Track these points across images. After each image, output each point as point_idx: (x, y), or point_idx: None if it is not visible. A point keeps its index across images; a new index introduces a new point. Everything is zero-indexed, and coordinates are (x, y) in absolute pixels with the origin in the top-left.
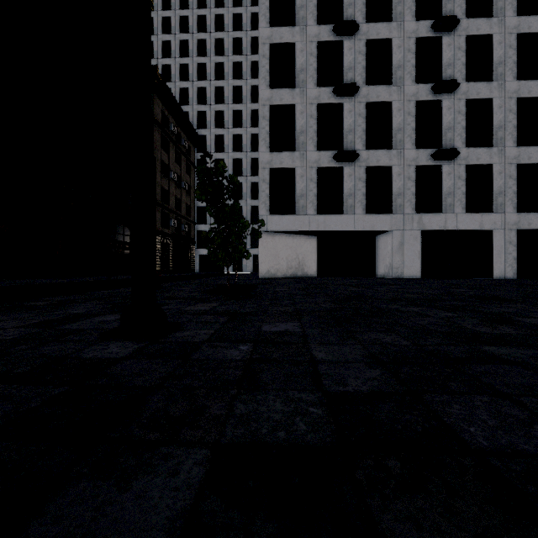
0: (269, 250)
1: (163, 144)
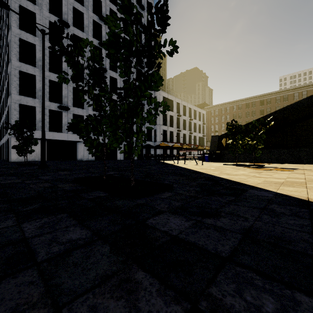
0: None
1: None
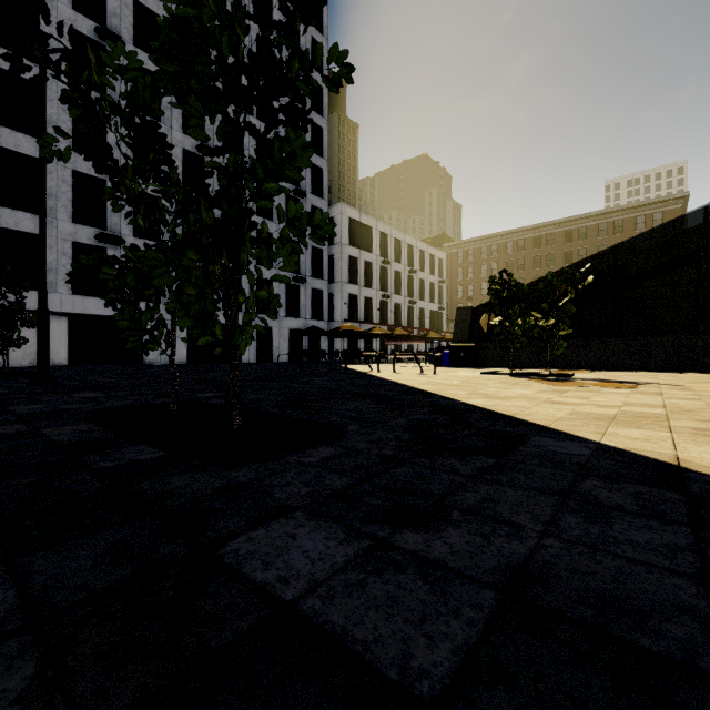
0: None
1: None
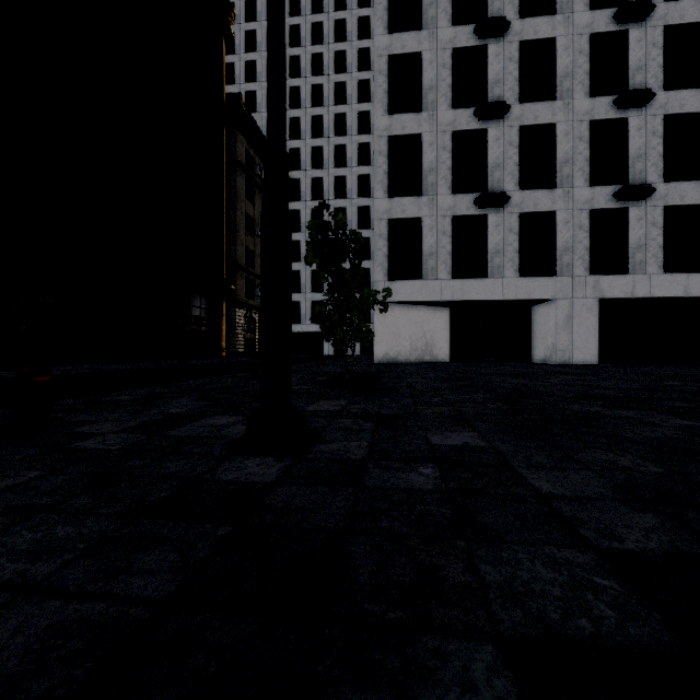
0: (387, 326)
1: (248, 192)
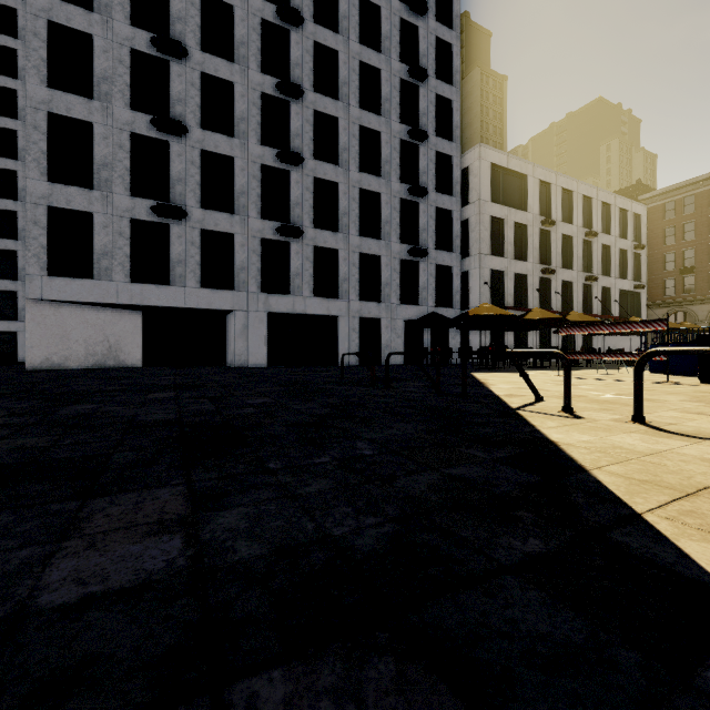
0: (49, 327)
1: None
